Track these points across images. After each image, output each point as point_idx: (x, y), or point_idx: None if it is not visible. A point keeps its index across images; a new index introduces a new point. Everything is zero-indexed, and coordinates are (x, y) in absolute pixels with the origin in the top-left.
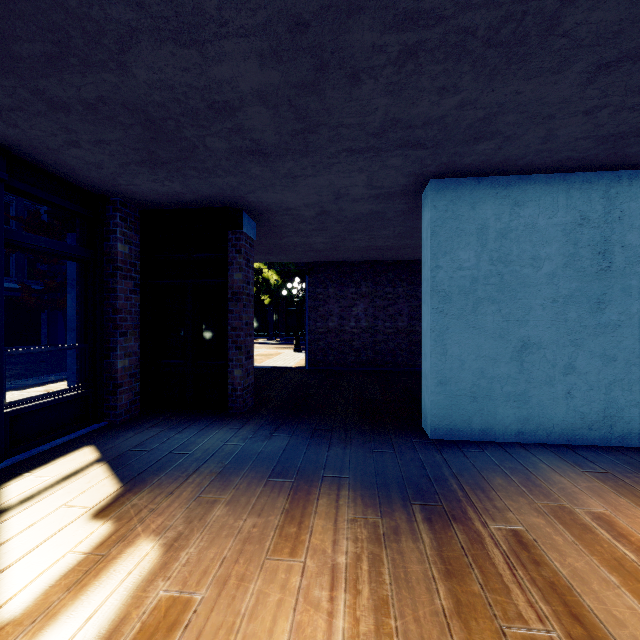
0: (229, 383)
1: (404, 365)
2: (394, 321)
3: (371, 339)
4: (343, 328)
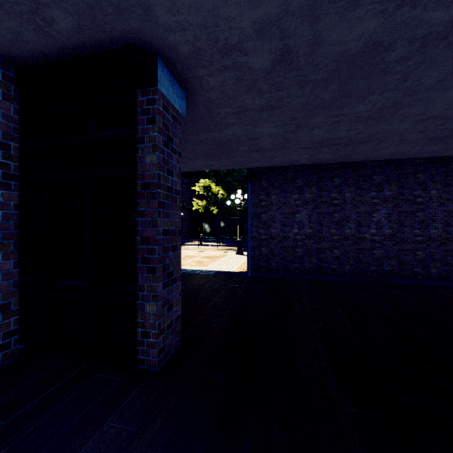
0: (138, 323)
1: (351, 273)
2: (340, 228)
3: (315, 246)
4: (286, 234)
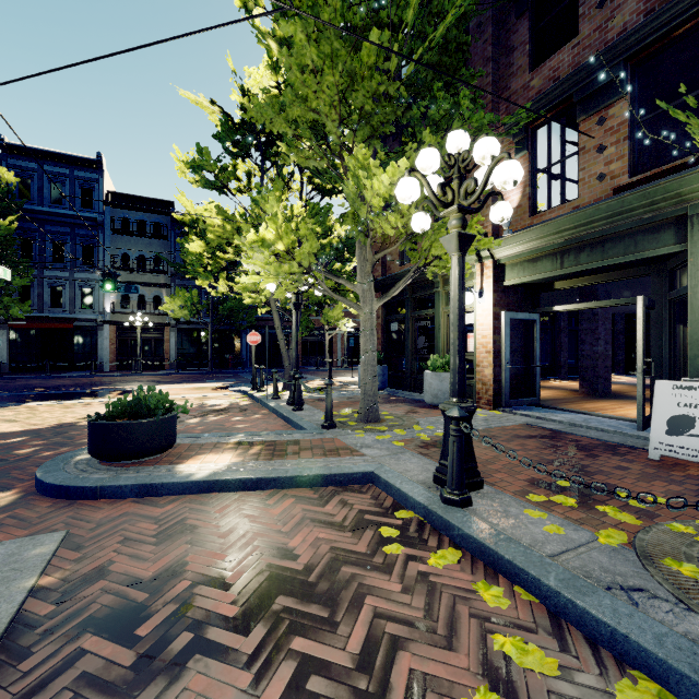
0: None
1: None
2: None
3: None
4: None
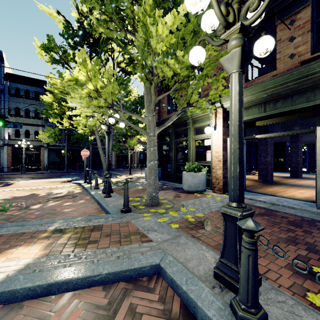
0: (284, 167)
1: None
2: None
3: None
4: None
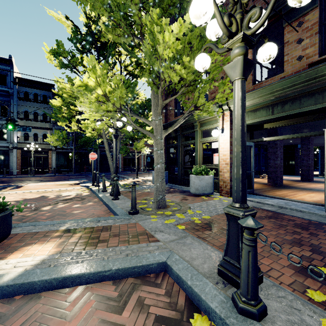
0: (295, 171)
1: None
2: None
3: None
4: None
